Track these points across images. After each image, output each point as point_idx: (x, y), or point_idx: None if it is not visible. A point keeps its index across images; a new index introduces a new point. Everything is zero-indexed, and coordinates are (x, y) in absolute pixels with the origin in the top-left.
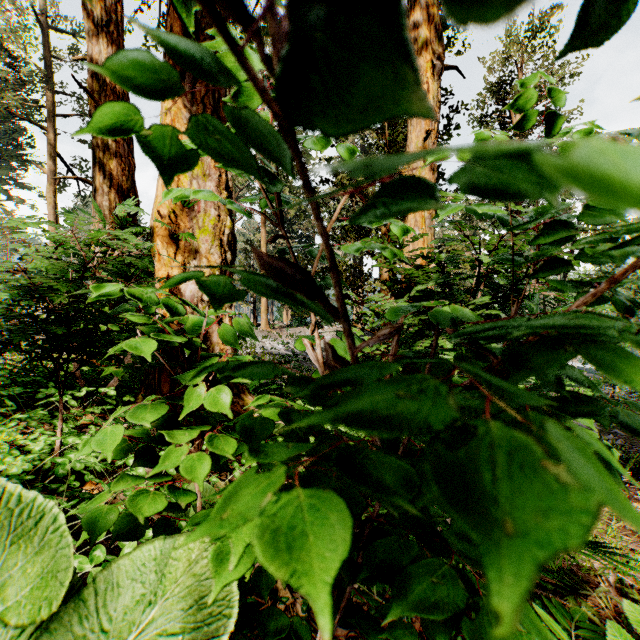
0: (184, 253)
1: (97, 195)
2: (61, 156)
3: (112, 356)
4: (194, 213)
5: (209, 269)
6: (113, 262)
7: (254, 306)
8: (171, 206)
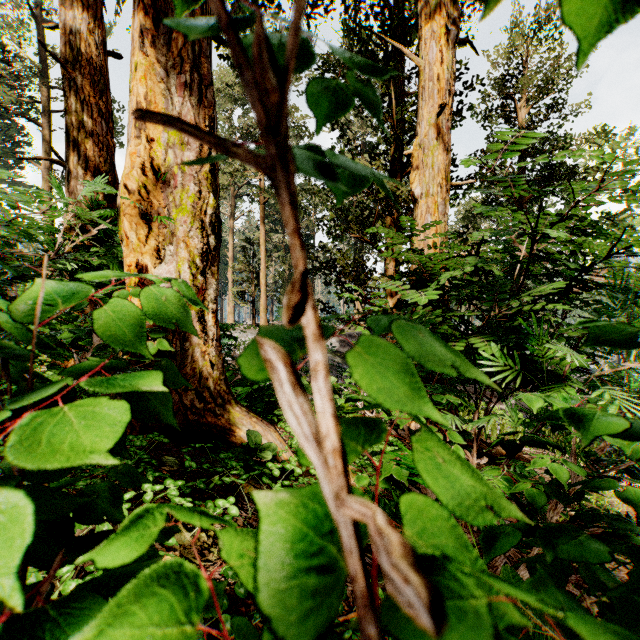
0: (158, 237)
1: (71, 178)
2: (57, 153)
3: (42, 362)
4: (170, 189)
5: (188, 256)
6: (7, 223)
7: (253, 305)
8: (141, 179)
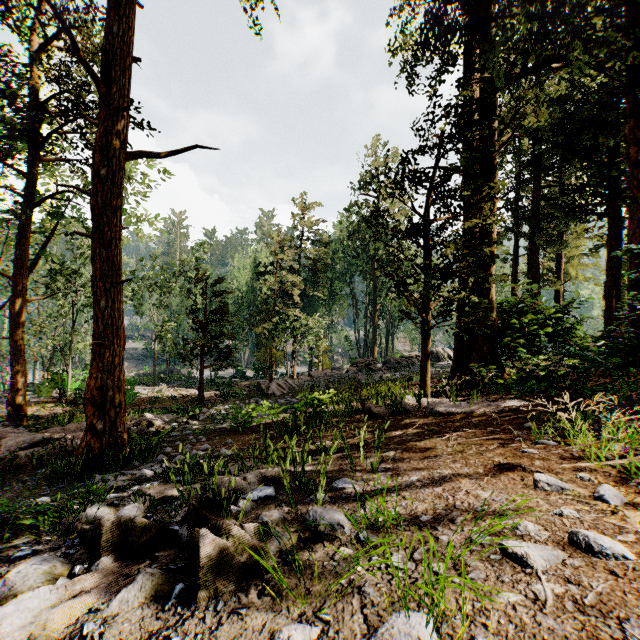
0: None
1: None
2: None
3: None
4: None
5: None
6: None
7: None
8: None
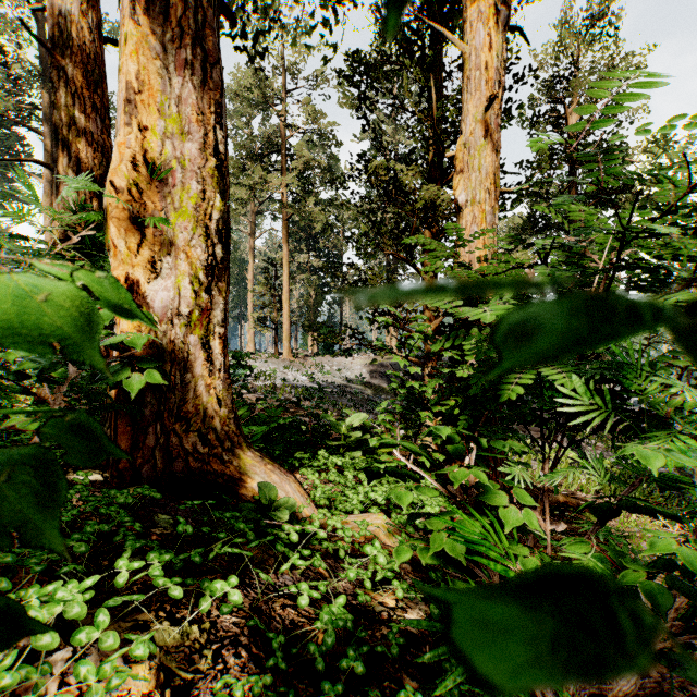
0: (153, 246)
1: (59, 182)
2: None
3: None
4: (168, 188)
5: (189, 269)
6: None
7: (275, 332)
8: (132, 176)
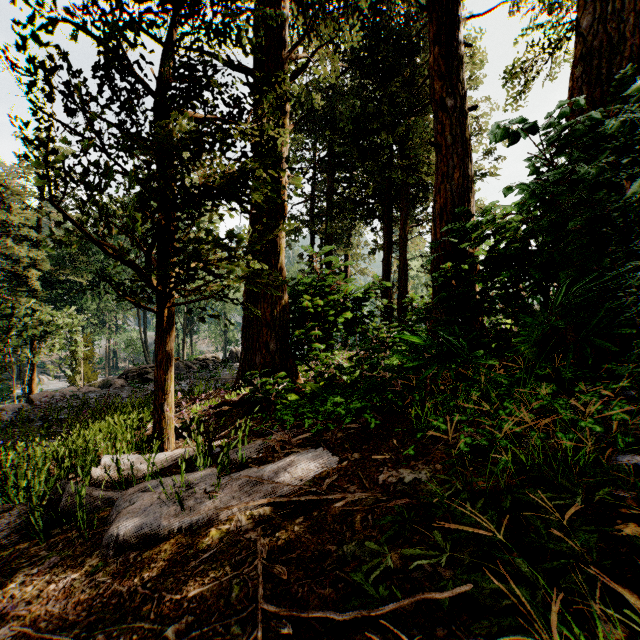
0: None
1: None
2: None
3: None
4: None
5: None
6: None
7: None
8: None
